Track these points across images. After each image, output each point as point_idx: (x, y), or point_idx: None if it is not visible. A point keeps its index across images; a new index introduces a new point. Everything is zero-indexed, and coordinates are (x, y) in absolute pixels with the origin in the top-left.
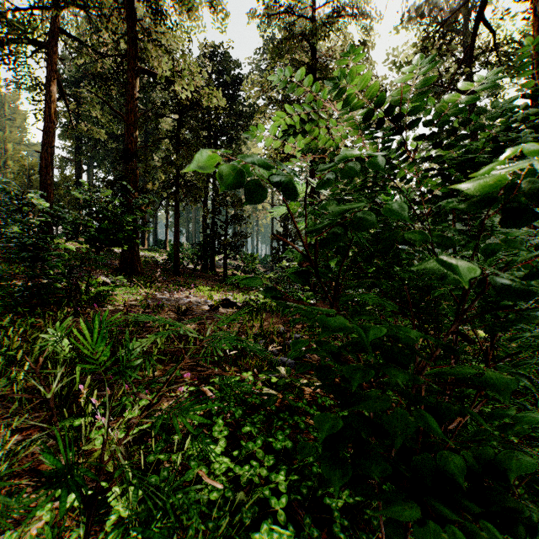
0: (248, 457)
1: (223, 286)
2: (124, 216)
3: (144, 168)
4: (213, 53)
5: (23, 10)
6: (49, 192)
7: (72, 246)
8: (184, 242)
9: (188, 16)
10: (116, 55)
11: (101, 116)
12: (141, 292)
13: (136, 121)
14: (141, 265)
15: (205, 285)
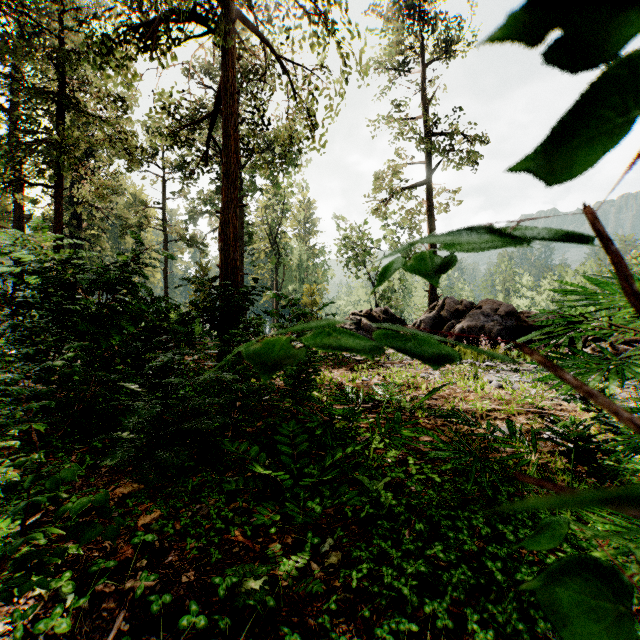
0: None
1: None
2: None
3: None
4: None
5: None
6: None
7: None
8: None
9: None
10: None
11: None
12: None
13: None
14: None
15: None
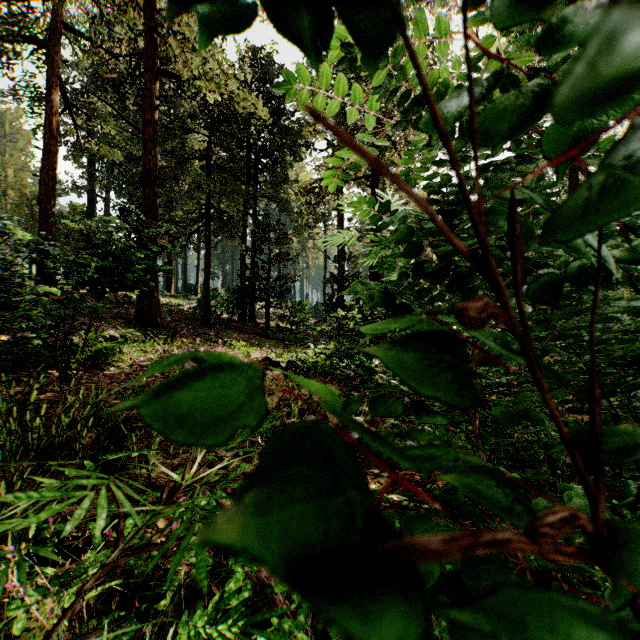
0: None
1: (264, 341)
2: (133, 251)
3: (167, 195)
4: (253, 56)
5: (18, 1)
6: (50, 225)
7: (53, 289)
8: (218, 288)
9: None
10: (131, 54)
11: (116, 133)
12: (158, 349)
13: (155, 135)
14: (161, 315)
15: (242, 339)
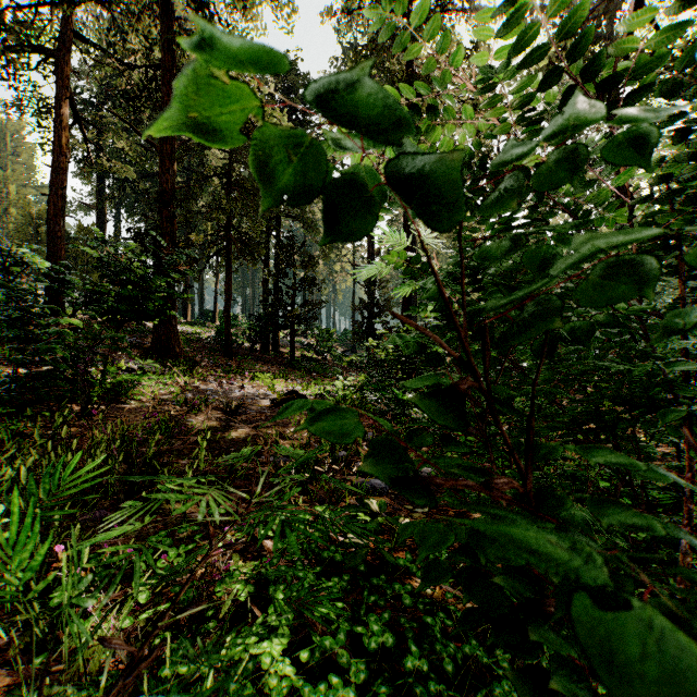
0: (323, 662)
1: (289, 372)
2: (153, 278)
3: (185, 215)
4: None
5: (25, 7)
6: (59, 248)
7: (76, 320)
8: (238, 314)
9: (242, 14)
10: (147, 65)
11: (129, 148)
12: (178, 382)
13: (173, 153)
14: (179, 345)
15: (266, 370)
